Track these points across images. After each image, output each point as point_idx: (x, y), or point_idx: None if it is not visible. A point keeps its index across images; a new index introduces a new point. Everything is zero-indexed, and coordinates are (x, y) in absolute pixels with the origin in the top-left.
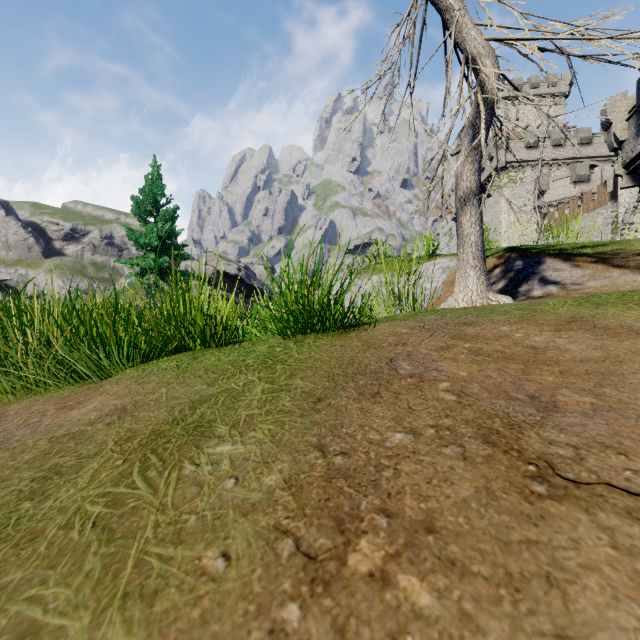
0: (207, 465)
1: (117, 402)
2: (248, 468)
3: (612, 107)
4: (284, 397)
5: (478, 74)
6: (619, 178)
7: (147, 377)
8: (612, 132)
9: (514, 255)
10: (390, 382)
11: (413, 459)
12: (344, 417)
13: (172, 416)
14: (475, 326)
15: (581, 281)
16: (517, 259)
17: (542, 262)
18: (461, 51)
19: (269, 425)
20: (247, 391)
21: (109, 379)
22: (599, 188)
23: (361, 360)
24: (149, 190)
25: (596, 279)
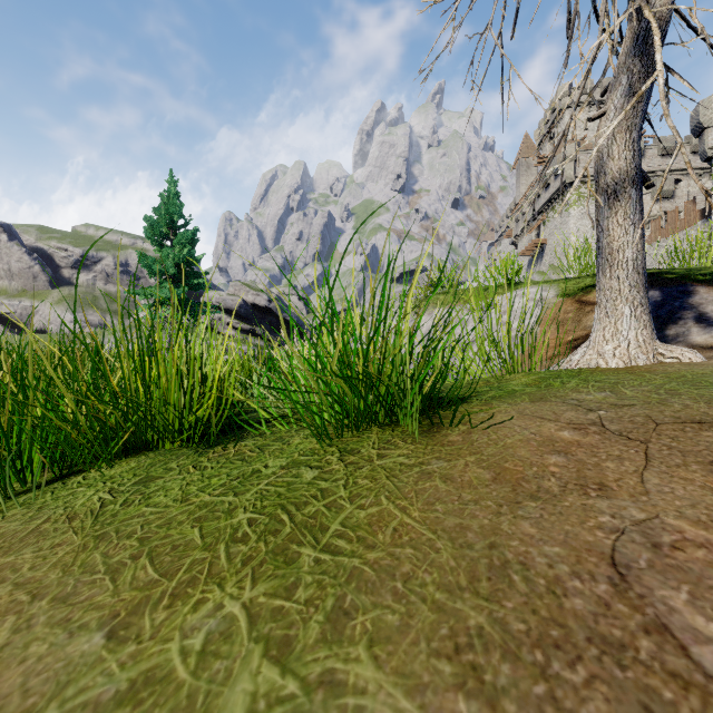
0: None
1: None
2: None
3: (705, 109)
4: None
5: None
6: None
7: (19, 547)
8: (705, 139)
9: None
10: None
11: None
12: None
13: None
14: None
15: None
16: (649, 288)
17: (692, 292)
18: None
19: None
20: (202, 704)
21: None
22: (687, 205)
23: (522, 554)
24: (165, 209)
25: None
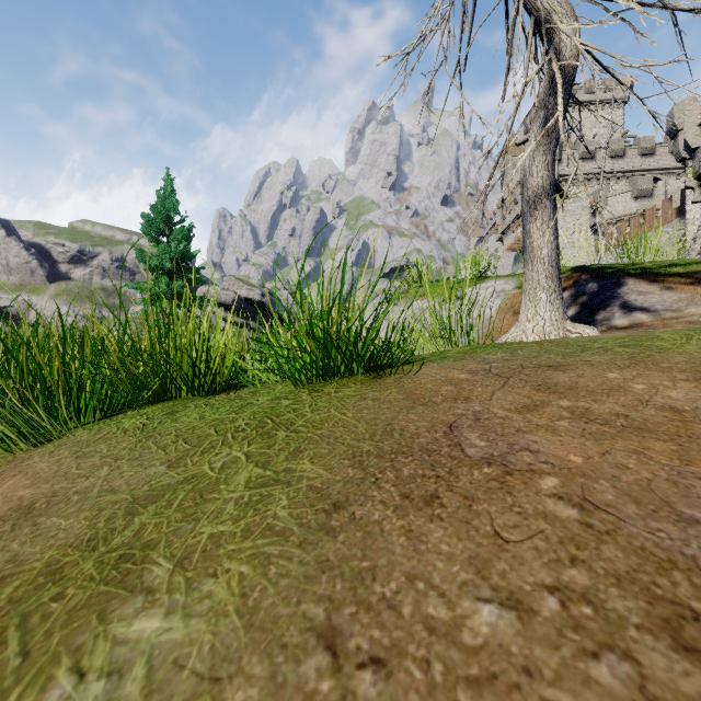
0: (99, 677)
1: (27, 493)
2: (176, 695)
3: (680, 112)
4: (279, 497)
5: (552, 39)
6: (687, 192)
7: (95, 444)
8: (680, 140)
9: (585, 275)
10: (454, 473)
11: (530, 696)
12: (378, 551)
13: (92, 529)
14: (566, 371)
15: (677, 307)
16: (590, 280)
17: (622, 284)
18: (529, 11)
19: (243, 564)
20: (223, 481)
21: (48, 444)
22: (664, 204)
23: (404, 426)
24: (161, 206)
25: (697, 304)
